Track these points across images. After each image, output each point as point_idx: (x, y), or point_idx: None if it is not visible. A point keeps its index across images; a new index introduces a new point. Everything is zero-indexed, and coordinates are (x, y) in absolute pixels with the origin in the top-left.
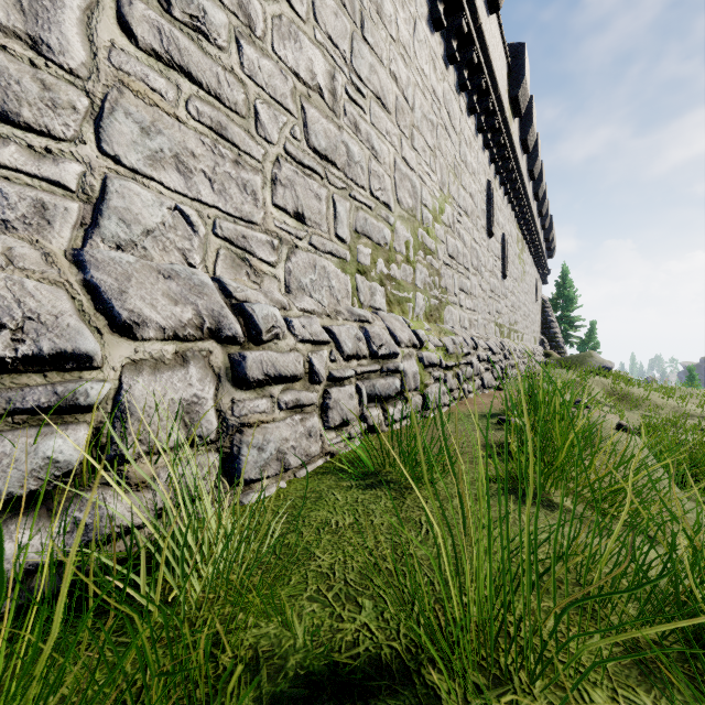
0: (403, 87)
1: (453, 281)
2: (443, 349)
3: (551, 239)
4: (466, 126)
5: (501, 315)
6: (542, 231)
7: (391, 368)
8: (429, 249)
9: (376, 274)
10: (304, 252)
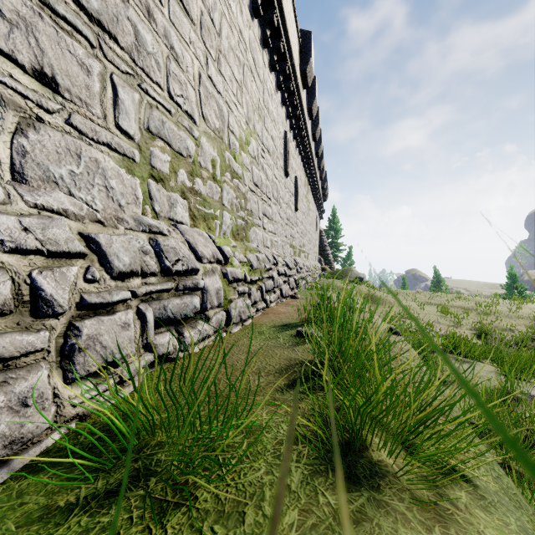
0: (209, 7)
1: (257, 206)
2: (248, 265)
3: (325, 188)
4: (268, 79)
5: (294, 239)
6: (320, 181)
7: (189, 285)
8: (236, 173)
9: (176, 185)
10: (57, 132)
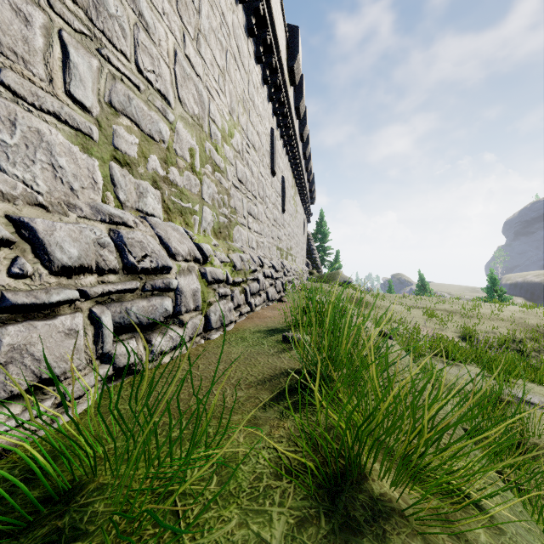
0: None
1: (242, 204)
2: (231, 265)
3: (313, 191)
4: (254, 70)
5: (281, 241)
6: (308, 184)
7: (159, 285)
8: (217, 166)
9: (146, 172)
10: None
